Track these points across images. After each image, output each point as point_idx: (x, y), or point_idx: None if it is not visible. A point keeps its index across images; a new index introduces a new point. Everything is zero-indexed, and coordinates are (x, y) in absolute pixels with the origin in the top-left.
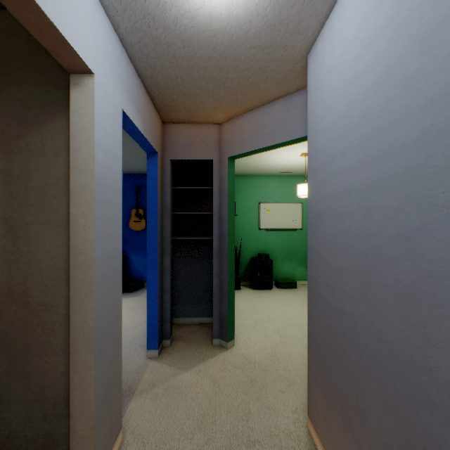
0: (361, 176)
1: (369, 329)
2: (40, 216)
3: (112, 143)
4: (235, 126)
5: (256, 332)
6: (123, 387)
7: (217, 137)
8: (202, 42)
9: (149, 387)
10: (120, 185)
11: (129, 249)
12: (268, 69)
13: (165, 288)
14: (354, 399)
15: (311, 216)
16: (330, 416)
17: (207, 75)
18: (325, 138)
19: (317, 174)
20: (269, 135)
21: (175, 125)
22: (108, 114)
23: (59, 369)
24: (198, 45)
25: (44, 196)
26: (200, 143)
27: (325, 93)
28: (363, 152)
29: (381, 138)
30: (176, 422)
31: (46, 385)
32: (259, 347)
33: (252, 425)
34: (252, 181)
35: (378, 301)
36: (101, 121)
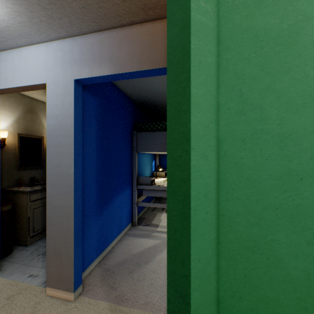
0: None
1: None
2: None
3: (63, 109)
4: None
5: None
6: (128, 294)
7: None
8: None
9: None
10: (72, 131)
11: None
12: None
13: None
14: None
15: None
16: None
17: None
18: None
19: None
20: None
21: None
22: (58, 95)
23: None
24: None
25: None
26: None
27: None
28: None
29: None
30: None
31: None
32: None
33: None
34: None
35: None
36: (52, 102)
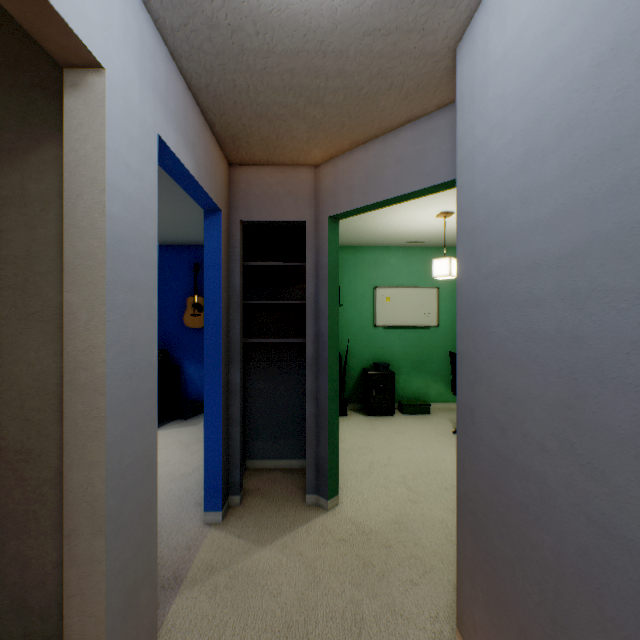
0: (563, 234)
1: (580, 506)
2: (19, 306)
3: (140, 188)
4: (339, 169)
5: (372, 483)
6: (165, 573)
7: (312, 186)
8: (286, 24)
9: (205, 573)
10: (154, 257)
11: (184, 356)
12: (393, 73)
13: (233, 417)
14: (548, 624)
15: (464, 306)
16: None
17: (296, 84)
18: (490, 177)
19: (474, 236)
20: (393, 180)
21: (248, 168)
22: (132, 139)
23: (50, 558)
24: (280, 29)
25: (26, 273)
26: (286, 196)
27: (489, 102)
28: (567, 193)
29: (606, 163)
30: (245, 636)
31: (29, 584)
32: (377, 508)
33: None
34: (365, 256)
35: (600, 460)
36: (118, 148)
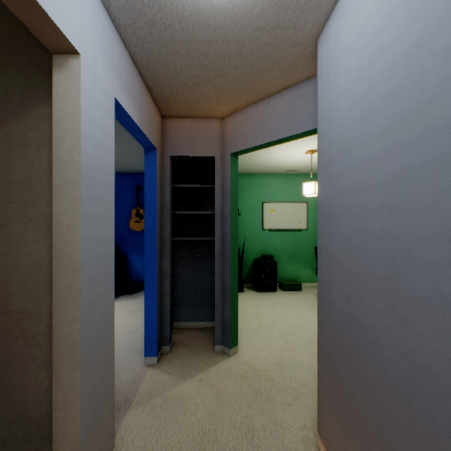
0: (386, 166)
1: (396, 346)
2: (22, 214)
3: (103, 134)
4: (238, 121)
5: (261, 337)
6: (118, 398)
7: (219, 132)
8: (202, 23)
9: (146, 398)
10: (112, 181)
11: (130, 250)
12: (275, 55)
13: (164, 291)
14: (377, 425)
15: (323, 214)
16: (345, 439)
17: (208, 63)
18: (340, 127)
19: (329, 167)
20: (275, 128)
21: (175, 120)
22: (98, 102)
23: (43, 384)
24: (198, 26)
25: (26, 192)
26: (201, 139)
27: (339, 77)
28: (389, 139)
29: (413, 120)
30: (174, 440)
31: (29, 402)
32: (264, 354)
33: (257, 443)
34: (256, 180)
35: (409, 314)
36: (89, 108)
